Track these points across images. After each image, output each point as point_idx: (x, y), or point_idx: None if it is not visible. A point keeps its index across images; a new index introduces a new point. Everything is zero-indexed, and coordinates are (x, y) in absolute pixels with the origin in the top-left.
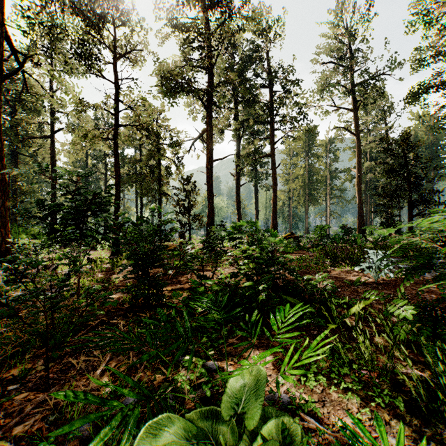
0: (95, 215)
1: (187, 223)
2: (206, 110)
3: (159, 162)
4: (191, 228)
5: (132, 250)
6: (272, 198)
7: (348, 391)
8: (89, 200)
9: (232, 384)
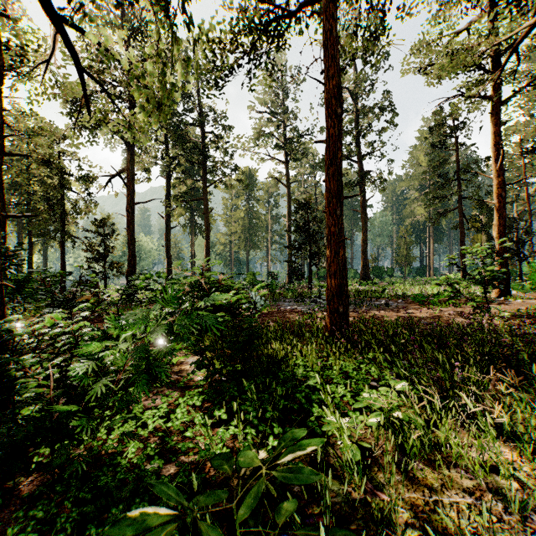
0: (5, 269)
1: (101, 271)
2: (126, 148)
3: (62, 197)
4: (108, 277)
5: (54, 298)
6: (205, 244)
7: (187, 352)
8: (5, 256)
9: (124, 335)
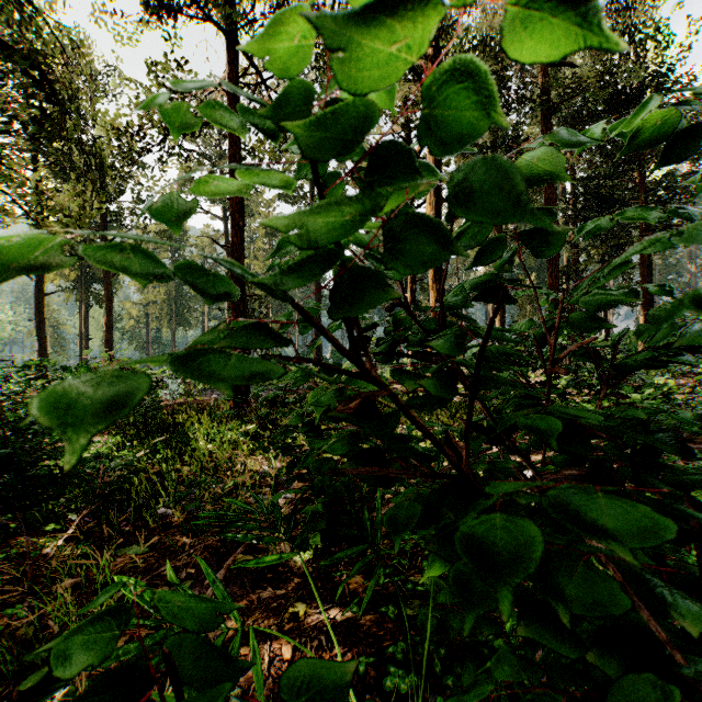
0: None
1: None
2: None
3: None
4: None
5: None
6: (106, 319)
7: None
8: None
9: None
